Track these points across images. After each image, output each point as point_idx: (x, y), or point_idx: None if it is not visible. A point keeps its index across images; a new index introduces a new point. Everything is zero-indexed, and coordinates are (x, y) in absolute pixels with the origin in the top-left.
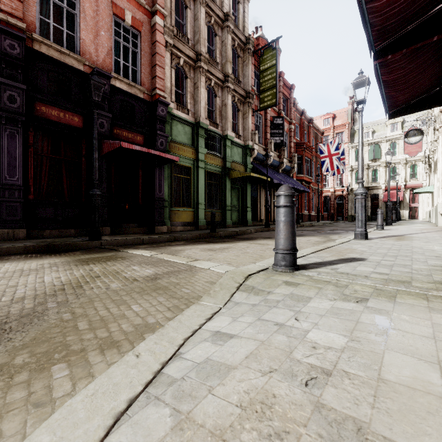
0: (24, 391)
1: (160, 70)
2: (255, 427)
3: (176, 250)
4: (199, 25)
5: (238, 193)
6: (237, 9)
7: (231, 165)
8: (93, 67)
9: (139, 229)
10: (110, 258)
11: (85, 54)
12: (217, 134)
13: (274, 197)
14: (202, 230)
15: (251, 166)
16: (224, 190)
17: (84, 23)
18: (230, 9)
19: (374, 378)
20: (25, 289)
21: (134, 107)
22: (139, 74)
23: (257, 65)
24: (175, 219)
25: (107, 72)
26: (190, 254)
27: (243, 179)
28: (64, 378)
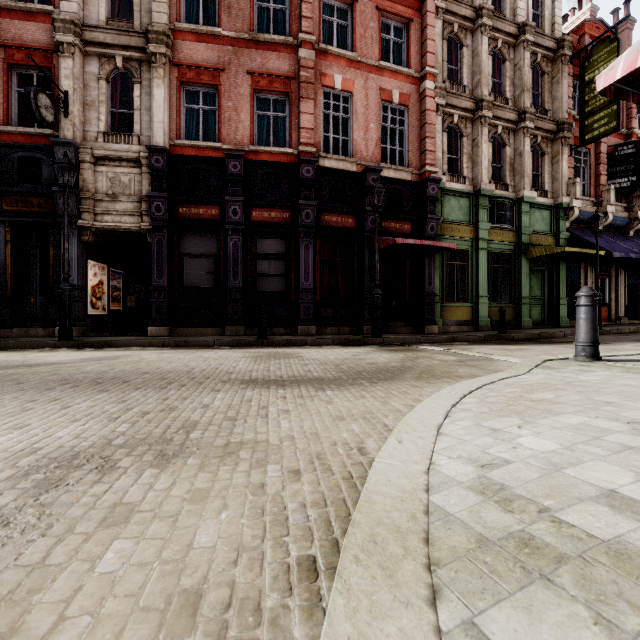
0: (438, 380)
1: (430, 141)
2: (539, 384)
3: (464, 348)
4: (480, 62)
5: (542, 277)
6: (541, 3)
7: (529, 238)
8: (364, 164)
9: (407, 329)
10: (409, 350)
11: (357, 153)
12: (507, 198)
13: (617, 280)
14: (484, 331)
15: (567, 234)
16: (517, 275)
17: (356, 124)
18: (528, 12)
19: (601, 382)
20: (382, 359)
21: (401, 193)
22: (406, 154)
23: (579, 75)
24: (447, 318)
25: (376, 164)
26: (482, 351)
27: (551, 257)
28: (450, 380)
